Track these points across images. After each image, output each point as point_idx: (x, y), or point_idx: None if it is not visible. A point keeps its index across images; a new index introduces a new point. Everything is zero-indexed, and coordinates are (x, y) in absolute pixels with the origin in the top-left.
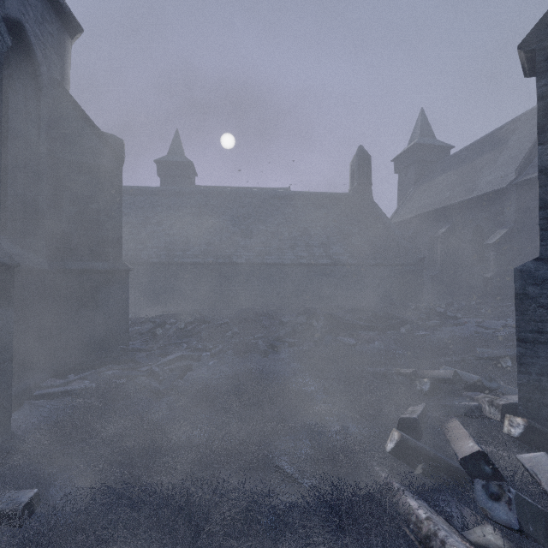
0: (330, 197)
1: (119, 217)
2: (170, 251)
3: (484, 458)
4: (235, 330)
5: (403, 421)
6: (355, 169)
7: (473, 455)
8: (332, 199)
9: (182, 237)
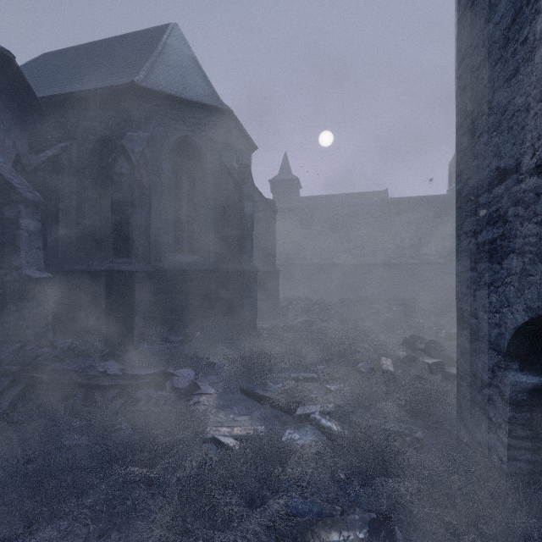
0: (424, 200)
1: (274, 243)
2: (287, 255)
3: (432, 342)
4: (337, 310)
5: (411, 336)
6: (453, 171)
7: (429, 341)
8: (427, 203)
9: (295, 244)
